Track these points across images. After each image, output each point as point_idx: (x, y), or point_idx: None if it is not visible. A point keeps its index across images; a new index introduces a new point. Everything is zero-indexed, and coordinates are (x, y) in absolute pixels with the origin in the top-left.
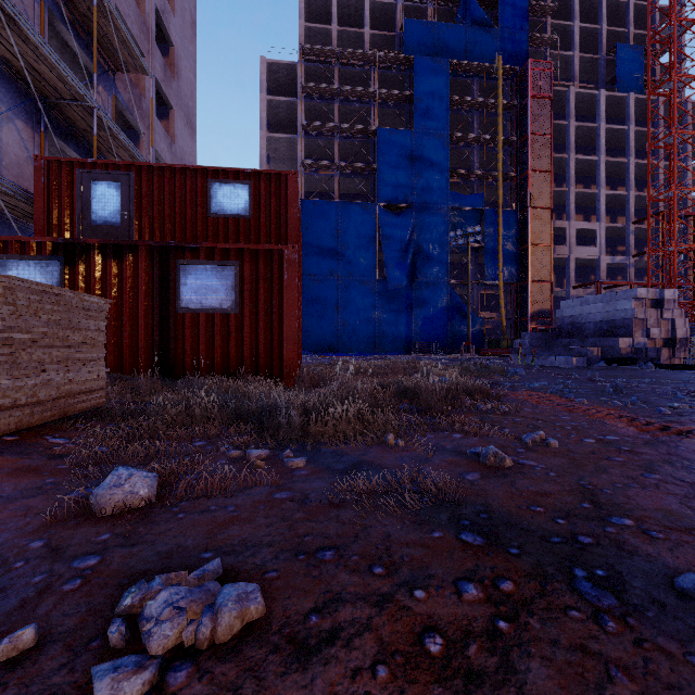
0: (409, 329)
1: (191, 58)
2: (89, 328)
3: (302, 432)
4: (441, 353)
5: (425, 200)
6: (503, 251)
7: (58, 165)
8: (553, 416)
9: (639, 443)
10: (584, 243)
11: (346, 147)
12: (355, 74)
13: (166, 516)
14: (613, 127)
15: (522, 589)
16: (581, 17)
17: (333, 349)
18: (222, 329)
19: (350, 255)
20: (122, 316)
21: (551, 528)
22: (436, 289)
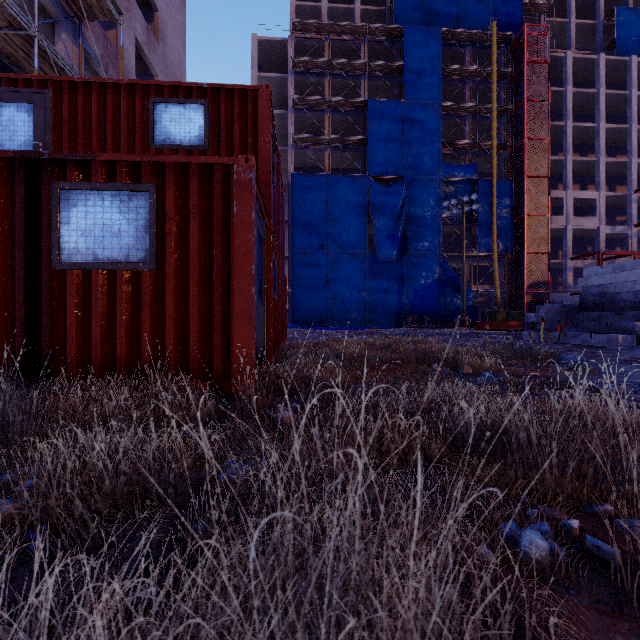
0: (400, 302)
1: (179, 27)
2: None
3: None
4: (433, 326)
5: (416, 171)
6: (497, 222)
7: None
8: None
9: None
10: (581, 214)
11: (337, 121)
12: (345, 48)
13: None
14: (613, 92)
15: None
16: None
17: (323, 322)
18: (128, 297)
19: (340, 228)
20: None
21: None
22: (427, 261)
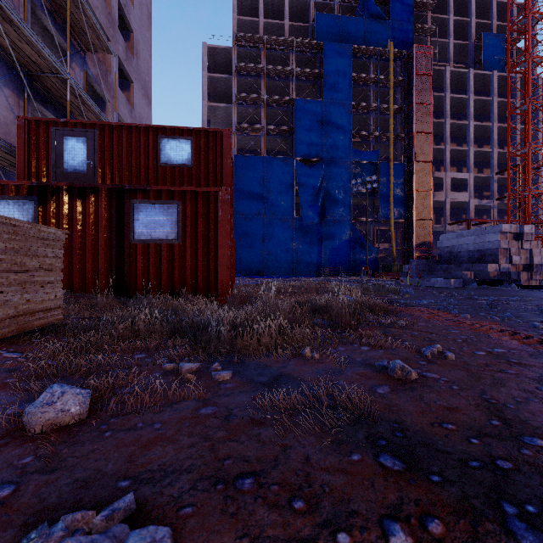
0: (320, 257)
1: (148, 42)
2: (47, 255)
3: (230, 345)
4: (345, 276)
5: (332, 155)
6: (393, 195)
7: (36, 124)
8: (444, 330)
9: (524, 356)
10: (457, 190)
11: (270, 113)
12: (277, 56)
13: (93, 435)
14: (480, 98)
15: (453, 530)
16: (455, 12)
17: (260, 272)
18: (167, 256)
19: (273, 199)
20: (85, 246)
21: (467, 449)
22: (340, 225)
